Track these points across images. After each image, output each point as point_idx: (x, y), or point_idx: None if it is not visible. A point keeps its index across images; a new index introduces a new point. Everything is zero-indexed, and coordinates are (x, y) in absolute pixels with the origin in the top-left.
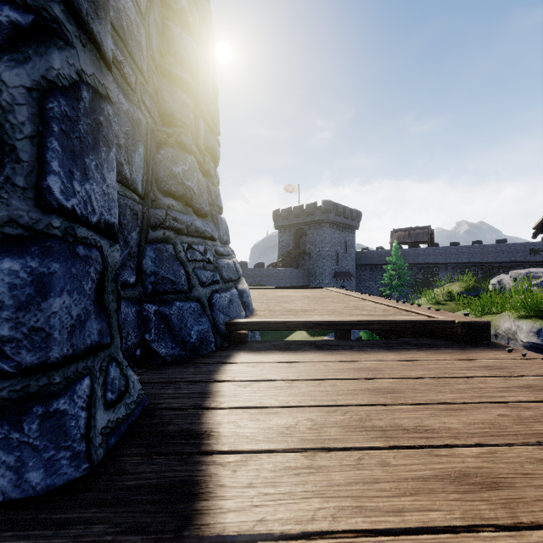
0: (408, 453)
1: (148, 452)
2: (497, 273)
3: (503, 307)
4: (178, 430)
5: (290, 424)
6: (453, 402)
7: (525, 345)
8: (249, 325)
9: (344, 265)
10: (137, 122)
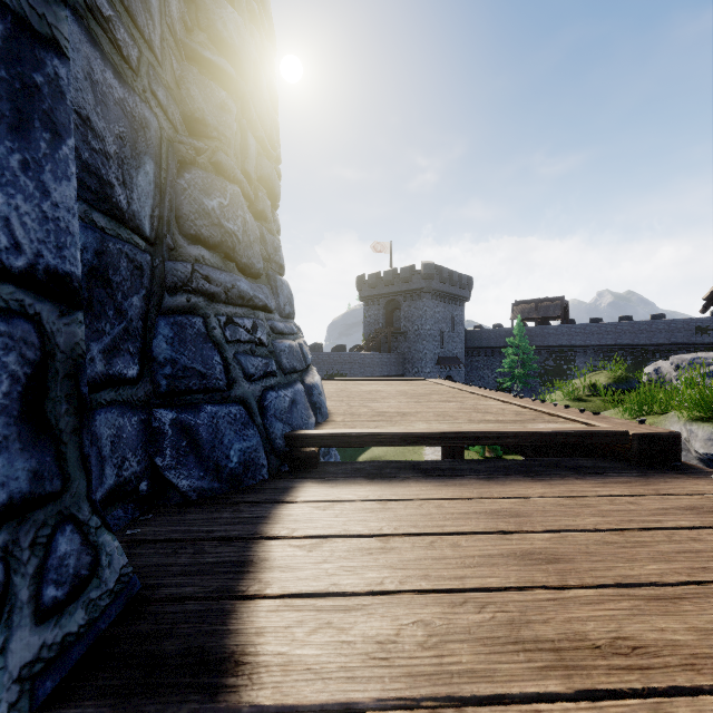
0: (615, 711)
1: (115, 711)
2: (652, 359)
3: (669, 405)
4: (182, 651)
5: (387, 635)
6: (662, 582)
7: (701, 458)
8: (320, 439)
9: (450, 348)
10: (141, 123)
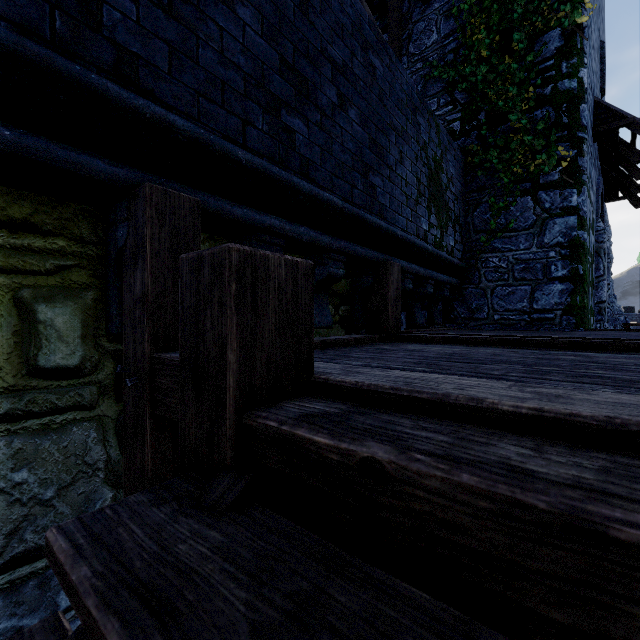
0: None
1: None
2: None
3: None
4: None
5: None
6: None
7: None
8: (630, 324)
9: None
10: None
